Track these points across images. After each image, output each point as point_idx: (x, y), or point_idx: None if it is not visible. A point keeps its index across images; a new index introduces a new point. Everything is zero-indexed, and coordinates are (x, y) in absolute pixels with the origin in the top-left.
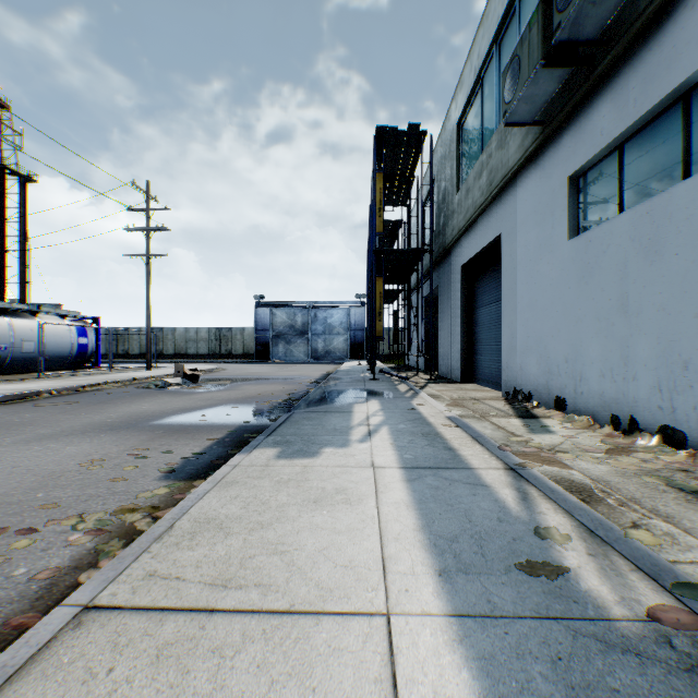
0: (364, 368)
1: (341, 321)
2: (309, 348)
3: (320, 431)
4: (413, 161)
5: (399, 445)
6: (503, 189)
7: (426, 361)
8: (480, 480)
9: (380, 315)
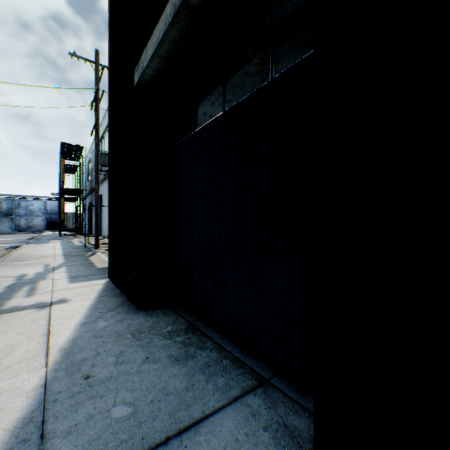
0: (57, 234)
1: (41, 208)
2: (14, 224)
3: (42, 243)
4: (81, 152)
5: (62, 243)
6: (102, 182)
7: (90, 230)
8: (74, 243)
9: (64, 212)
